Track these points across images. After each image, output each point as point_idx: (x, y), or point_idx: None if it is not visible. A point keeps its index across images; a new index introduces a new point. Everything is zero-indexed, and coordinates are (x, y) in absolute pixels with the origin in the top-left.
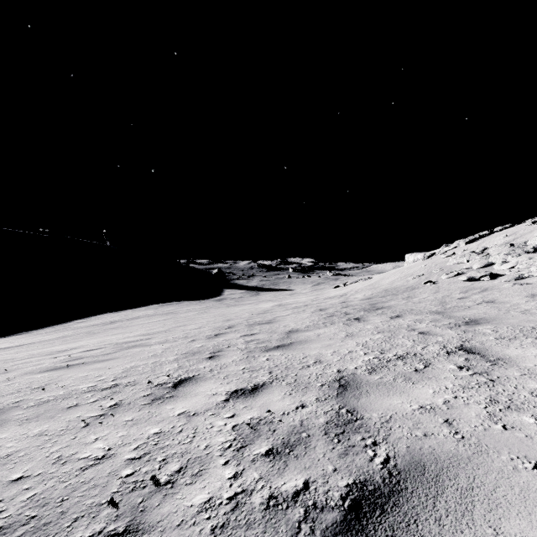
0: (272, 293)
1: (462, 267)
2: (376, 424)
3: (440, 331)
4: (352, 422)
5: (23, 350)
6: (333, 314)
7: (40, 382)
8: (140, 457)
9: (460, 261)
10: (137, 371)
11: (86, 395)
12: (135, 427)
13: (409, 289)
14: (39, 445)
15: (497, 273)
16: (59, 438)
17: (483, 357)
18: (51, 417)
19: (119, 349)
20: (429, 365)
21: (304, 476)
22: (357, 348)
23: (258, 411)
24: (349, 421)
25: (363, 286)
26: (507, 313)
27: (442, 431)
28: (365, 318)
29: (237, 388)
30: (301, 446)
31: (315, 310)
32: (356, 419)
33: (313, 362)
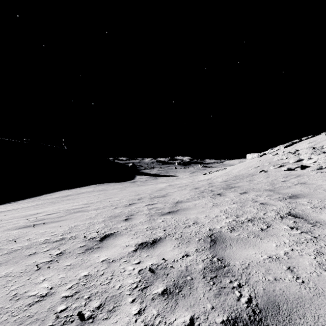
0: (165, 178)
1: (283, 161)
2: (239, 270)
3: (274, 203)
4: (222, 268)
5: (10, 213)
6: (203, 191)
7: (14, 236)
8: (72, 295)
9: (281, 158)
10: (77, 228)
11: (42, 246)
12: (71, 270)
13: (250, 175)
14: (3, 285)
15: (305, 165)
16: (18, 279)
17: (306, 220)
18: (16, 262)
19: (68, 213)
20: (270, 226)
21: (190, 313)
22: (221, 214)
23: (156, 259)
24: (219, 267)
25: (221, 173)
26: (315, 190)
27: (287, 276)
28: (224, 194)
29: (143, 241)
30: (187, 287)
31: (192, 188)
32: (224, 266)
33: (192, 223)
